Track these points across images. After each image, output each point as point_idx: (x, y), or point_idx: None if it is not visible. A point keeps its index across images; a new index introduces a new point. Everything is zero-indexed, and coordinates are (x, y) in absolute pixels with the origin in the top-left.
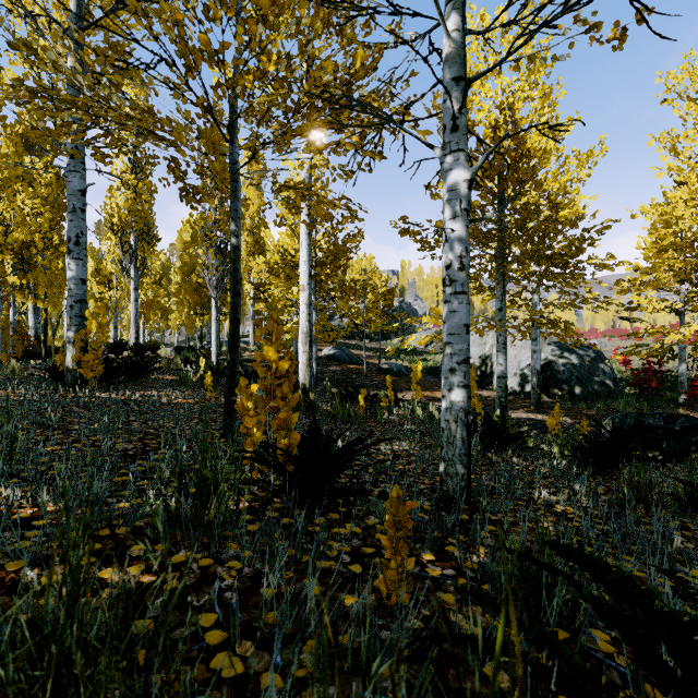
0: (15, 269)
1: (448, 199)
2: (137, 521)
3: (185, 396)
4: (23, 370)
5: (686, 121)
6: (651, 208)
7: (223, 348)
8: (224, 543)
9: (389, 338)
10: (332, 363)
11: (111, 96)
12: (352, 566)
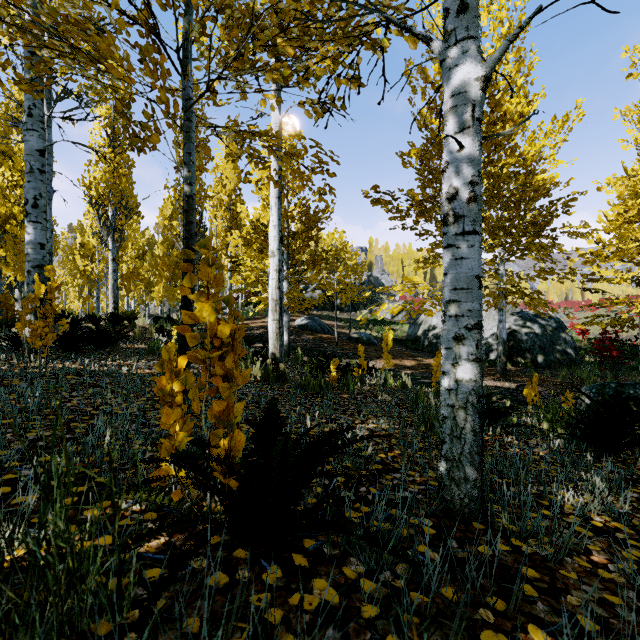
0: None
1: (453, 106)
2: None
3: (150, 366)
4: None
5: None
6: (618, 180)
7: None
8: None
9: (359, 309)
10: (304, 333)
11: None
12: None
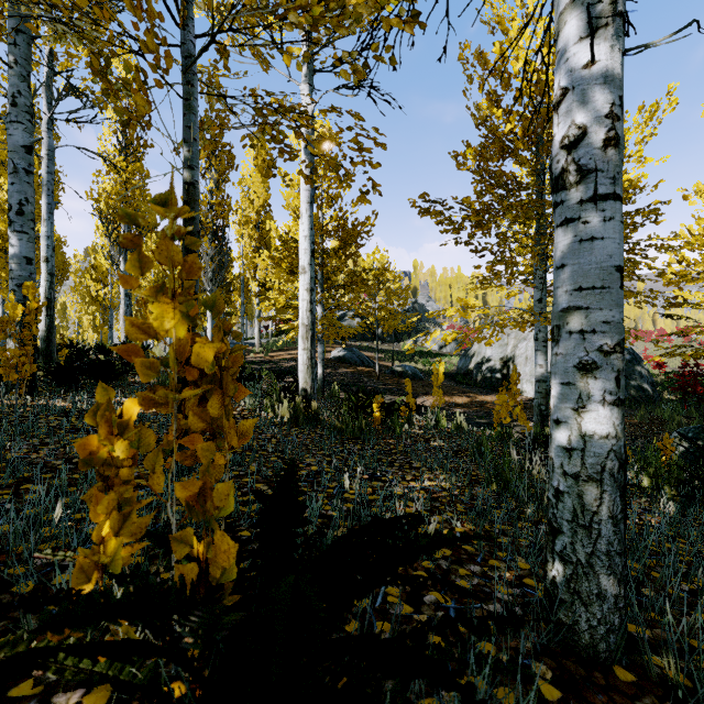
0: None
1: None
2: None
3: None
4: None
5: None
6: None
7: None
8: None
9: (402, 340)
10: (341, 366)
11: None
12: None
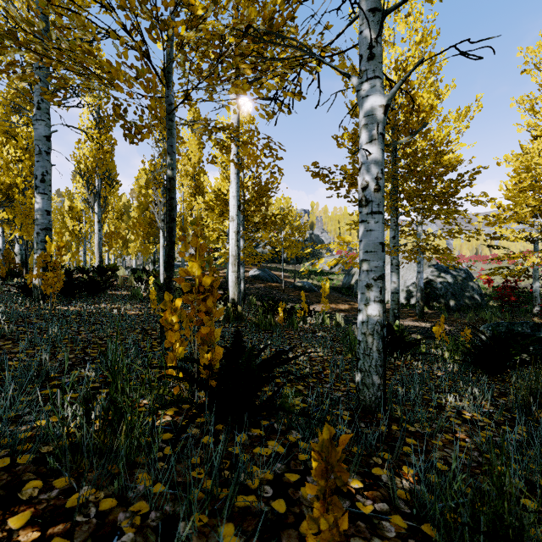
0: (2, 206)
1: (365, 123)
2: (46, 446)
3: (134, 308)
4: (1, 287)
5: (541, 87)
6: (513, 157)
7: None
8: (135, 473)
9: (302, 262)
10: (257, 282)
11: (52, 33)
12: (275, 502)
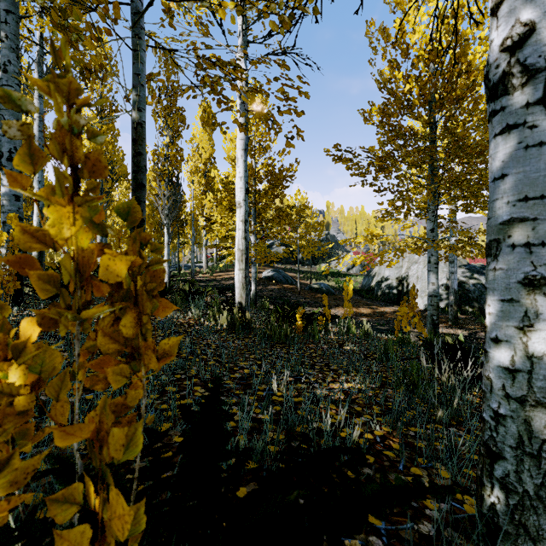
0: None
1: None
2: None
3: None
4: None
5: None
6: None
7: (182, 271)
8: None
9: (318, 263)
10: (270, 283)
11: None
12: None
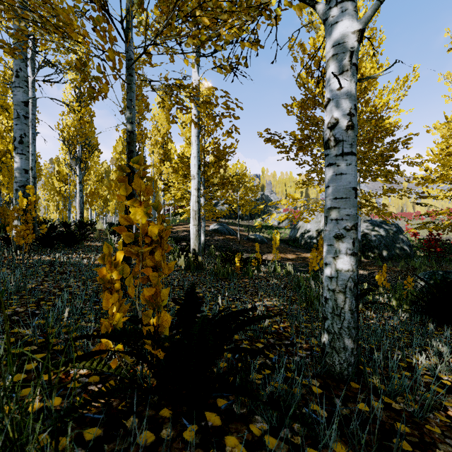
0: None
1: (334, 54)
2: None
3: None
4: None
5: None
6: (442, 125)
7: None
8: None
9: (254, 218)
10: (216, 235)
11: None
12: None
